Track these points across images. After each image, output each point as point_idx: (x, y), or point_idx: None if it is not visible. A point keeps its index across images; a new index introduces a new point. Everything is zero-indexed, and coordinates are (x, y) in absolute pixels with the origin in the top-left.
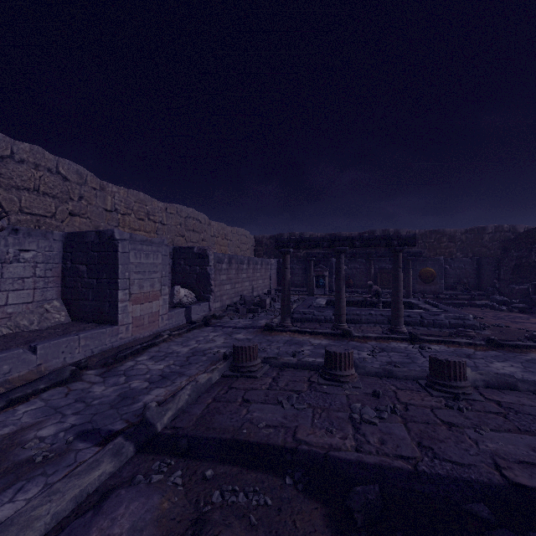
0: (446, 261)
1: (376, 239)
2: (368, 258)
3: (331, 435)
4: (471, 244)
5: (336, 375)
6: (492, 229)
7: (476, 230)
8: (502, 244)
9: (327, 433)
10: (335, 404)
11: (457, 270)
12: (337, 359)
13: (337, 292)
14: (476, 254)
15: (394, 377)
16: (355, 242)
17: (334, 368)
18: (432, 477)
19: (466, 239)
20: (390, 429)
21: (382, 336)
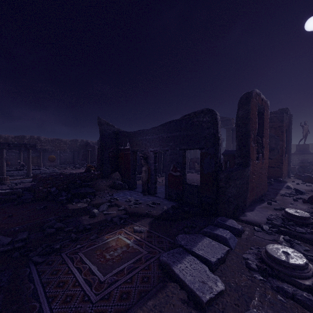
0: (61, 153)
1: (20, 144)
2: (20, 150)
3: (3, 188)
4: (73, 146)
5: (3, 183)
6: (80, 141)
7: (75, 140)
8: (80, 147)
9: (1, 188)
10: (3, 186)
11: (66, 156)
12: (3, 179)
13: (1, 164)
14: (74, 150)
15: (23, 183)
16: (11, 145)
17: (2, 181)
18: (25, 187)
19: (71, 144)
20: (18, 186)
21: (22, 177)
